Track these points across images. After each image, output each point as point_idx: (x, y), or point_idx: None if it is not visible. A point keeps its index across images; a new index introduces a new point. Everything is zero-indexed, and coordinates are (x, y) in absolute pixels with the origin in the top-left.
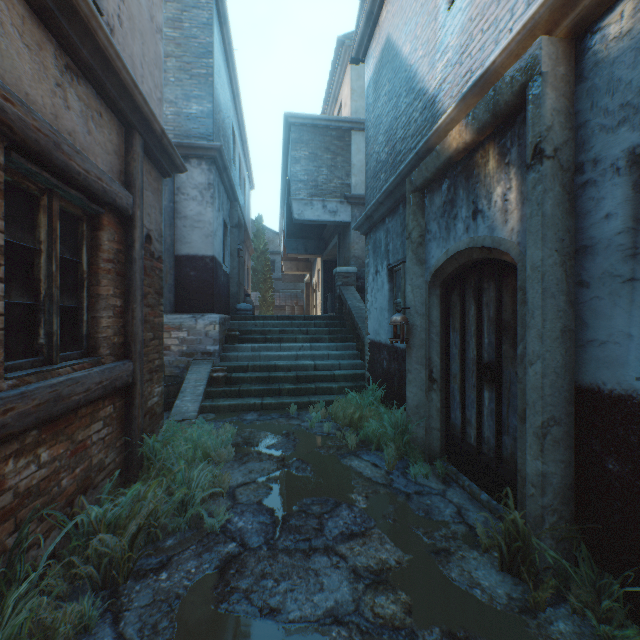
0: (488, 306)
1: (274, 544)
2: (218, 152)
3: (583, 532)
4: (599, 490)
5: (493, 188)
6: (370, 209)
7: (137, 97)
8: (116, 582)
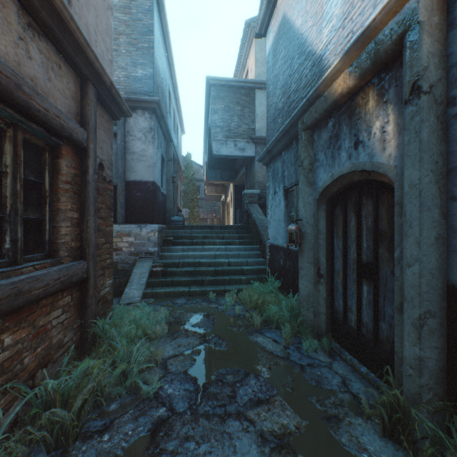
0: (366, 218)
1: (196, 409)
2: (157, 104)
3: (455, 408)
4: None
5: (372, 123)
6: (270, 145)
7: (89, 54)
8: (67, 443)
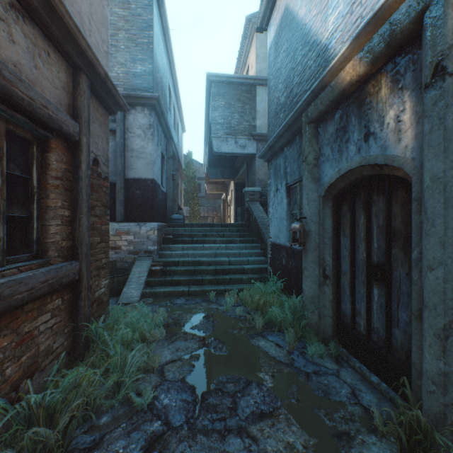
0: (377, 215)
1: (194, 423)
2: (156, 101)
3: None
4: None
5: (385, 112)
6: (272, 141)
7: (81, 41)
8: None
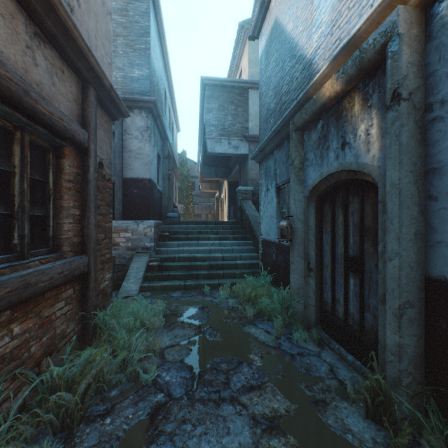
0: (353, 215)
1: (192, 395)
2: (153, 104)
3: (432, 391)
4: (446, 359)
5: (358, 125)
6: (263, 144)
7: (91, 59)
8: (71, 426)
